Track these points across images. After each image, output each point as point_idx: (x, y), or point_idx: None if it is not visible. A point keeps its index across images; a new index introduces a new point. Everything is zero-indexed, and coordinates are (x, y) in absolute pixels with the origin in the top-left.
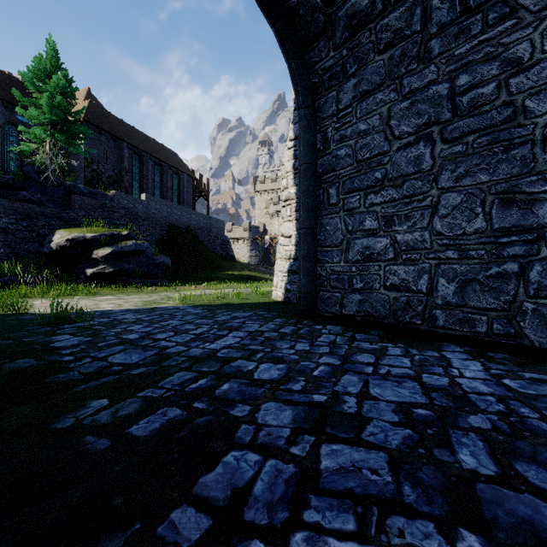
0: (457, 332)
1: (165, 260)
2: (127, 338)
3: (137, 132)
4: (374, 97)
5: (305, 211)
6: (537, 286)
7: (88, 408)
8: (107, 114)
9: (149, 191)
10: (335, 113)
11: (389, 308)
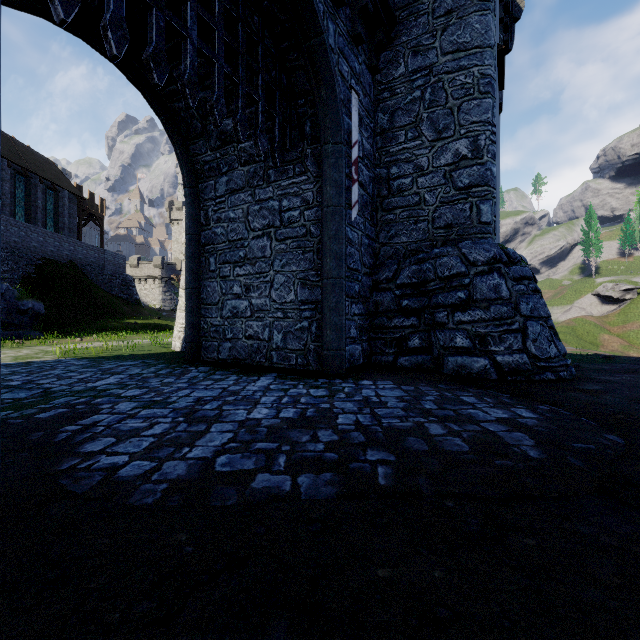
0: (283, 365)
1: (35, 305)
2: (9, 384)
3: None
4: (239, 195)
5: (190, 274)
6: (315, 335)
7: None
8: None
9: (7, 210)
10: (214, 198)
11: (248, 352)
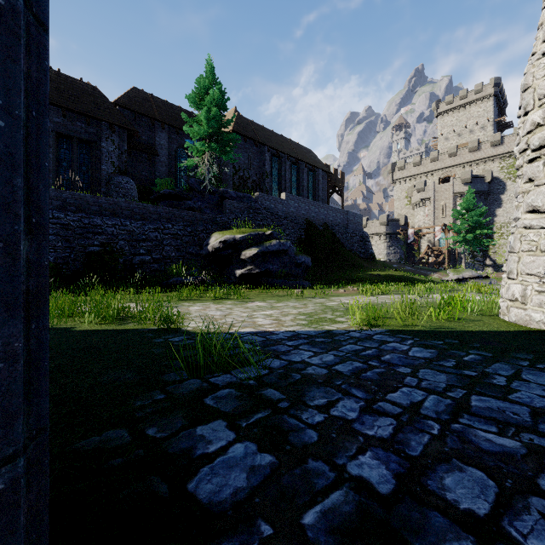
0: None
1: (305, 259)
2: (363, 479)
3: (275, 135)
4: None
5: None
6: None
7: None
8: (250, 123)
9: (287, 192)
10: None
11: None
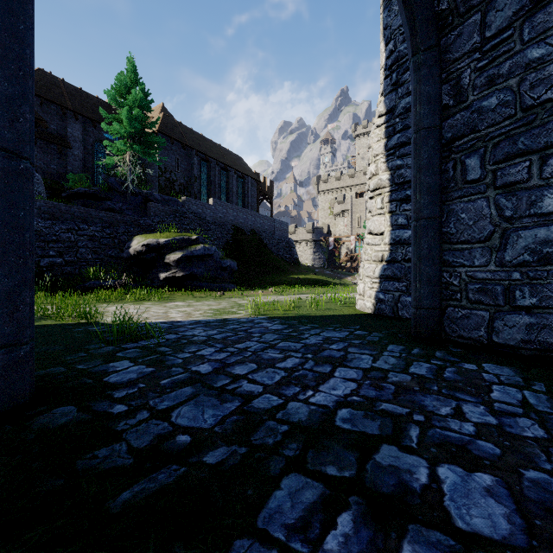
0: None
1: (231, 264)
2: (197, 370)
3: (205, 139)
4: None
5: (424, 194)
6: None
7: None
8: (178, 125)
9: (216, 196)
10: (477, 46)
11: None
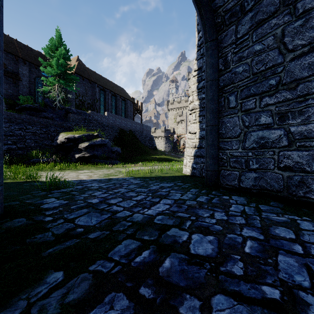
0: None
1: (117, 149)
2: (91, 202)
3: (102, 78)
4: (269, 22)
5: (210, 113)
6: None
7: (43, 285)
8: (87, 69)
9: (109, 111)
10: (234, 41)
11: (283, 185)
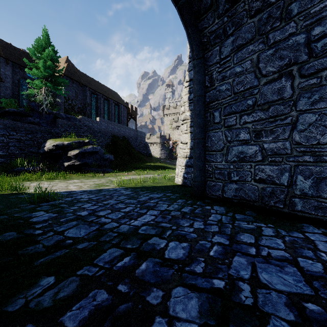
0: (313, 215)
1: (110, 156)
2: (80, 214)
3: (94, 81)
4: (247, 48)
5: (197, 127)
6: None
7: (37, 287)
8: (77, 71)
9: (101, 116)
10: (218, 61)
11: (258, 195)
